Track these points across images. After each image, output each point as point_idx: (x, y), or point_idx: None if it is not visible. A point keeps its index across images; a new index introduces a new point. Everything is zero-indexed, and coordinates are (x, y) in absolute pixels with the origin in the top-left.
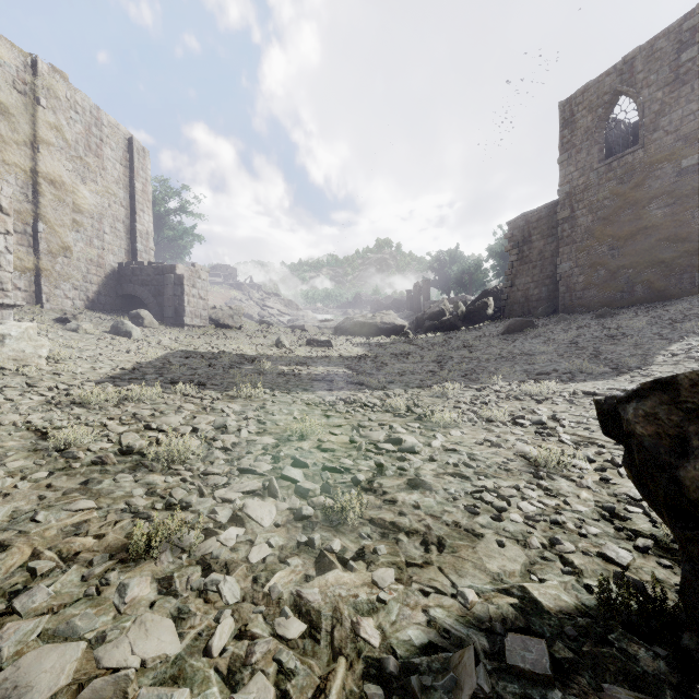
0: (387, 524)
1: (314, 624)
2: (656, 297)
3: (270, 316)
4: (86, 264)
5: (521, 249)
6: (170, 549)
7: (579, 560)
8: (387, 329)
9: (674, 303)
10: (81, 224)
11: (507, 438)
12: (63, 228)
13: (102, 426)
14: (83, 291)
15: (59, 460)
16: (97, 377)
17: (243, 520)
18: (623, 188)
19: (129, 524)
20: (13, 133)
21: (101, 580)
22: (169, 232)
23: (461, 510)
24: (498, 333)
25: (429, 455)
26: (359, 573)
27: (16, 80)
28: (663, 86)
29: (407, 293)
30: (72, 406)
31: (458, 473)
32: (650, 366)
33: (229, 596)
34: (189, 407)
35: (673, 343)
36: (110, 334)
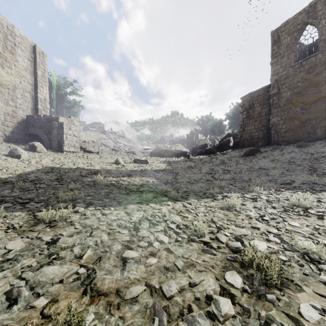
0: None
1: None
2: None
3: (119, 147)
4: (4, 115)
5: (248, 111)
6: None
7: None
8: (178, 153)
9: None
10: (0, 91)
11: None
12: None
13: None
14: (2, 131)
15: None
16: None
17: None
18: (309, 75)
19: None
20: None
21: None
22: (66, 103)
23: None
24: (239, 156)
25: None
26: None
27: None
28: None
29: (187, 135)
30: None
31: None
32: None
33: None
34: None
35: None
36: (7, 156)
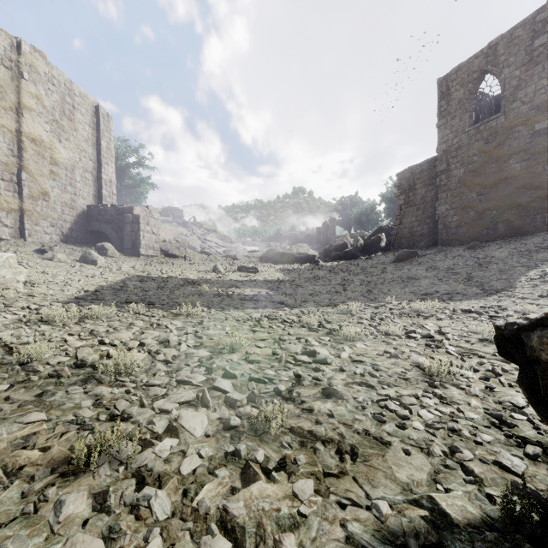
0: (305, 433)
1: (238, 541)
2: (515, 233)
3: (209, 247)
4: (61, 206)
5: (407, 195)
6: (109, 462)
7: (478, 468)
8: (301, 258)
9: (529, 237)
10: (57, 174)
11: (403, 350)
12: (42, 177)
13: (62, 341)
14: (59, 227)
15: (20, 373)
16: (65, 298)
17: (177, 430)
18: (488, 147)
19: (74, 436)
20: (1, 101)
21: (39, 497)
22: (129, 181)
23: (369, 418)
24: (390, 261)
25: (339, 366)
26: (281, 485)
27: (4, 58)
28: (520, 66)
29: (317, 229)
30: (39, 324)
31: (364, 382)
32: (513, 288)
33: (160, 512)
34: (139, 324)
35: (530, 270)
36: (80, 262)
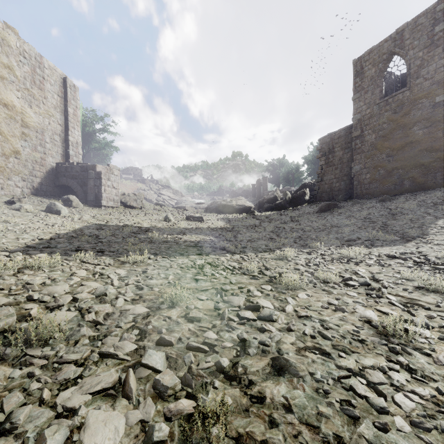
0: None
1: None
2: (418, 188)
3: (163, 200)
4: (32, 164)
5: (327, 157)
6: None
7: None
8: (240, 209)
9: (431, 192)
10: (28, 135)
11: (345, 300)
12: (14, 138)
13: None
14: (30, 182)
15: None
16: (16, 246)
17: None
18: (396, 116)
19: None
20: None
21: None
22: (96, 144)
23: (336, 411)
24: (314, 212)
25: (286, 324)
26: None
27: None
28: (423, 48)
29: (253, 186)
30: None
31: (317, 347)
32: (427, 235)
33: None
34: (81, 274)
35: (439, 219)
36: (45, 212)
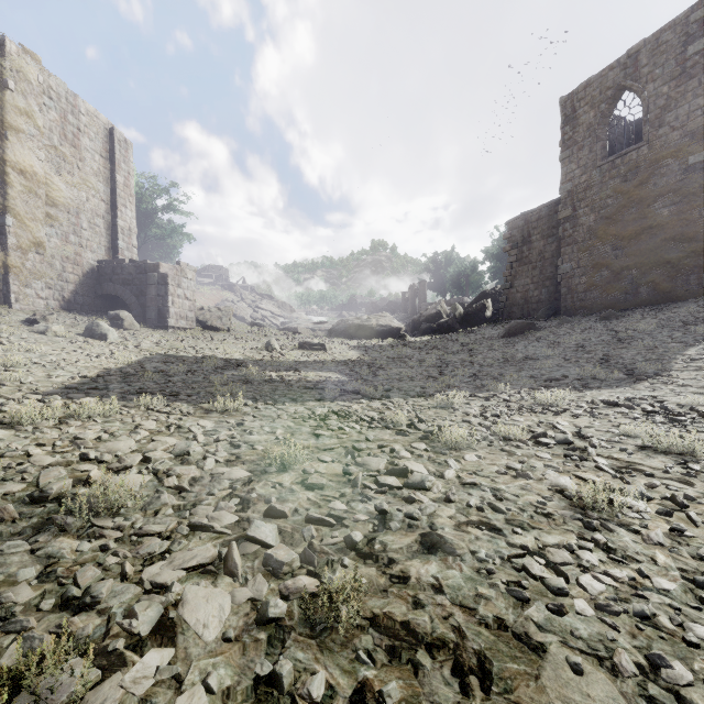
0: (397, 628)
1: None
2: (662, 299)
3: (263, 318)
4: (62, 262)
5: (520, 250)
6: None
7: None
8: (383, 331)
9: (681, 304)
10: (55, 218)
11: (533, 464)
12: (35, 222)
13: (24, 456)
14: (58, 290)
15: None
16: (49, 387)
17: (175, 627)
18: (627, 186)
19: None
20: None
21: None
22: (157, 230)
23: (501, 593)
24: (498, 336)
25: (444, 493)
26: None
27: None
28: (669, 80)
29: (403, 295)
30: None
31: (484, 522)
32: (669, 372)
33: None
34: (149, 426)
35: (689, 347)
36: (84, 337)
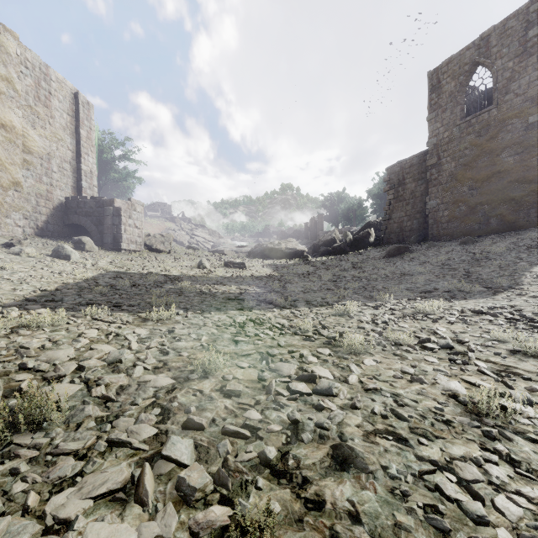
0: None
1: None
2: (508, 228)
3: (197, 242)
4: (36, 198)
5: (397, 190)
6: None
7: None
8: (290, 253)
9: (524, 232)
10: (31, 163)
11: (423, 368)
12: (14, 166)
13: None
14: (33, 220)
15: None
16: (11, 299)
17: None
18: (480, 140)
19: None
20: None
21: None
22: (115, 174)
23: (419, 520)
24: (380, 257)
25: (349, 399)
26: None
27: None
28: (513, 57)
29: (306, 225)
30: None
31: (390, 431)
32: (520, 286)
33: None
34: (91, 335)
35: (534, 265)
36: (51, 257)
